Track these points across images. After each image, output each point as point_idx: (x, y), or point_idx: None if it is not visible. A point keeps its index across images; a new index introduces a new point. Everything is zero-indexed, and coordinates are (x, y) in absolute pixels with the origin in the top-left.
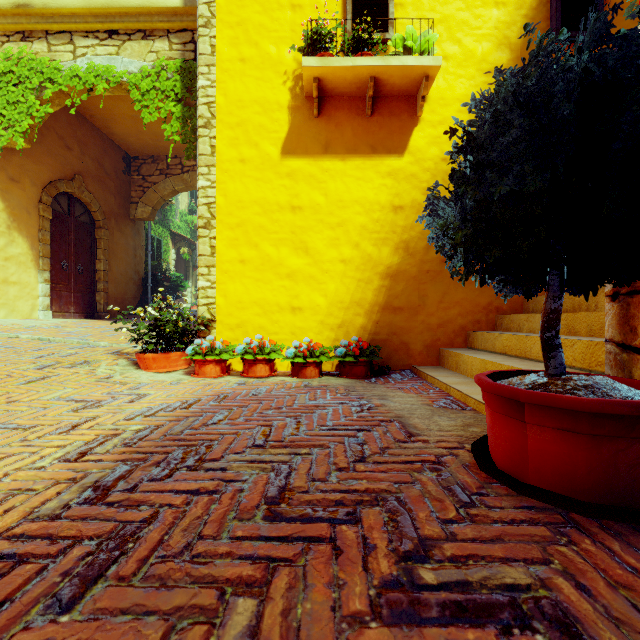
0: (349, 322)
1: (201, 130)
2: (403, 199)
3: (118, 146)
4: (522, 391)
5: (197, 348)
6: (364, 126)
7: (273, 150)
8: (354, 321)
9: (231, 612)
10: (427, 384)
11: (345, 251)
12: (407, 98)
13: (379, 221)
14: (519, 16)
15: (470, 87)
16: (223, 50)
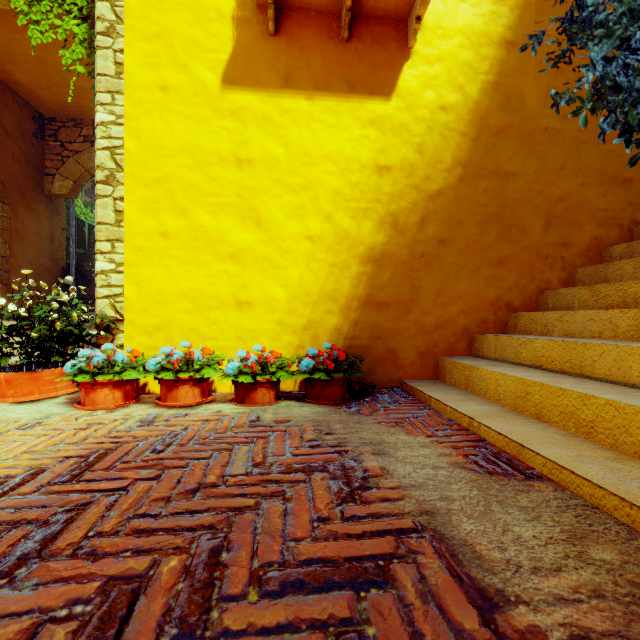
0: (318, 322)
1: (100, 38)
2: (390, 157)
3: (25, 101)
4: None
5: (83, 363)
6: (338, 54)
7: (210, 77)
8: (325, 321)
9: None
10: (434, 413)
11: (313, 224)
12: (395, 22)
13: (359, 185)
14: None
15: (475, 16)
16: None
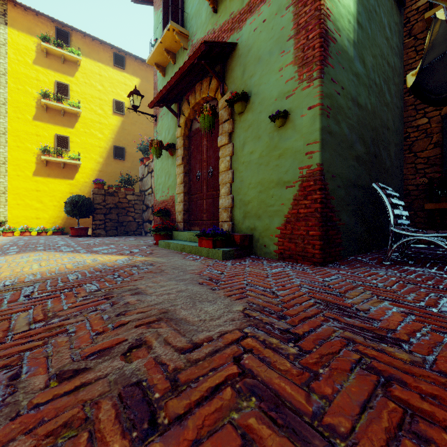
0: (56, 222)
1: (2, 165)
2: (73, 191)
3: None
4: (71, 227)
5: (4, 229)
6: (61, 171)
7: (30, 174)
8: (58, 222)
9: (41, 239)
10: None
11: (55, 203)
12: (74, 166)
13: (66, 196)
14: (106, 151)
15: (93, 165)
16: (11, 142)
